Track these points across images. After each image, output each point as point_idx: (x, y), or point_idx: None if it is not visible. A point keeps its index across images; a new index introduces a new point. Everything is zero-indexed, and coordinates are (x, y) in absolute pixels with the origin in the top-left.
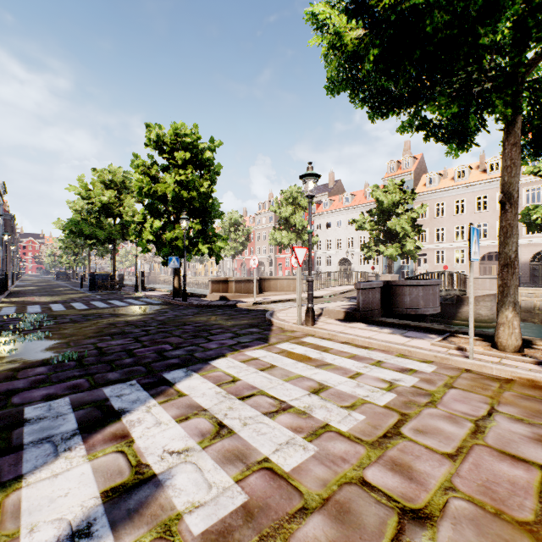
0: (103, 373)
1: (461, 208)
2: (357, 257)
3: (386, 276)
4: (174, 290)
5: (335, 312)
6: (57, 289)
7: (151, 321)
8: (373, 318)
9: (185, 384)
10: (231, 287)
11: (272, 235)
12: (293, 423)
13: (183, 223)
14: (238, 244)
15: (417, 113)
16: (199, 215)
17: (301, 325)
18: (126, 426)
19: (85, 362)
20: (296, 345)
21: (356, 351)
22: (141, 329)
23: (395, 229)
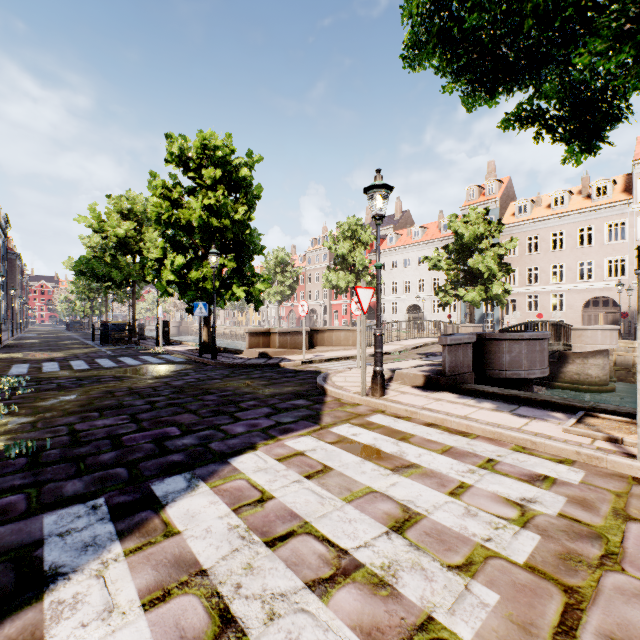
0: (59, 482)
1: (560, 243)
2: (430, 304)
3: (467, 326)
4: (200, 344)
5: (412, 377)
6: (63, 342)
7: (163, 387)
8: (466, 386)
9: (182, 508)
10: (274, 341)
11: (326, 276)
12: (363, 615)
13: (212, 258)
14: (285, 287)
15: (540, 87)
16: (234, 250)
17: (366, 396)
18: (44, 618)
19: (42, 459)
20: (361, 429)
21: (451, 441)
22: (145, 401)
23: (478, 269)
